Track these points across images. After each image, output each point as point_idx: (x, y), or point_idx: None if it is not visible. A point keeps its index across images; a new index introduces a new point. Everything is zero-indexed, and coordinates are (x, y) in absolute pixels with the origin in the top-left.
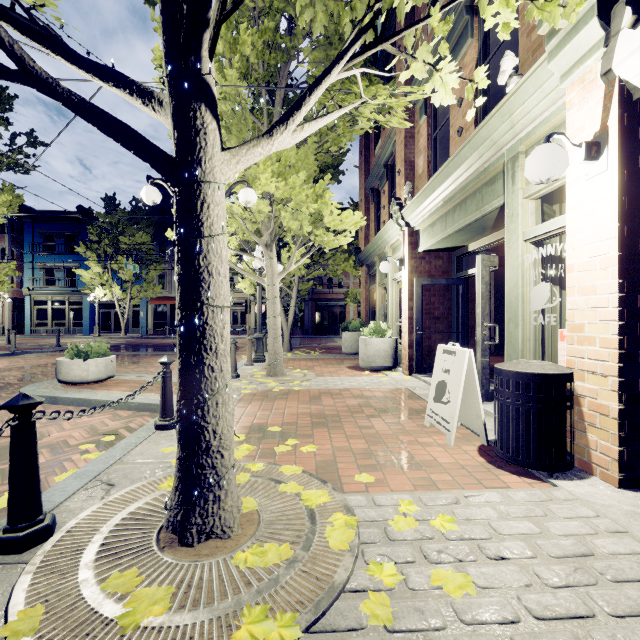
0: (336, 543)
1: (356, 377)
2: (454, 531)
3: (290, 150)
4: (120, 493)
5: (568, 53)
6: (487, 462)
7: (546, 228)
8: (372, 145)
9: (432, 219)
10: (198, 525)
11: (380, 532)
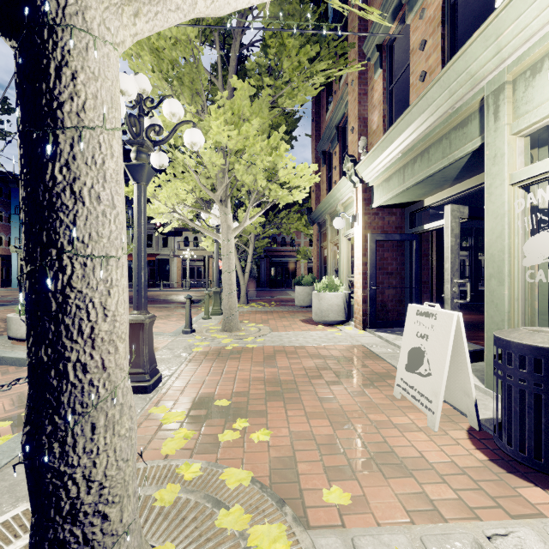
0: None
1: (310, 332)
2: None
3: (243, 98)
4: None
5: None
6: (488, 458)
7: (547, 166)
8: (323, 111)
9: (388, 173)
10: None
11: None
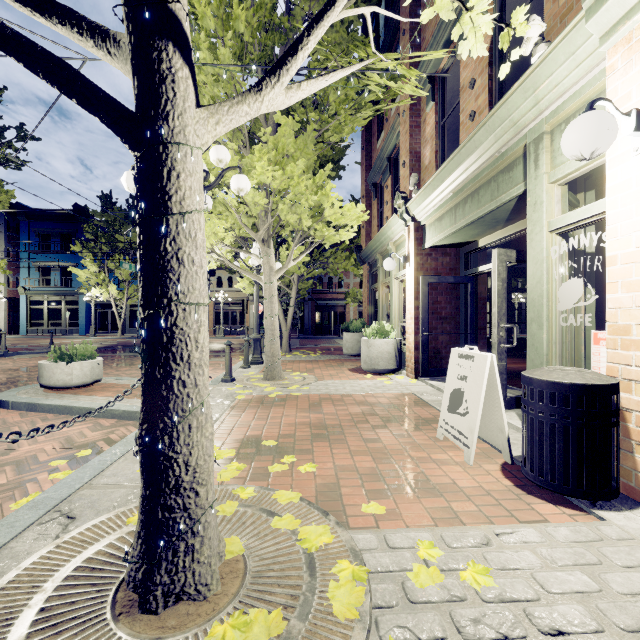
0: (342, 608)
1: (358, 381)
2: (490, 587)
3: (288, 137)
4: (79, 530)
5: (612, 7)
6: (514, 485)
7: (577, 216)
8: (374, 139)
9: (440, 213)
10: (164, 585)
11: (397, 589)
